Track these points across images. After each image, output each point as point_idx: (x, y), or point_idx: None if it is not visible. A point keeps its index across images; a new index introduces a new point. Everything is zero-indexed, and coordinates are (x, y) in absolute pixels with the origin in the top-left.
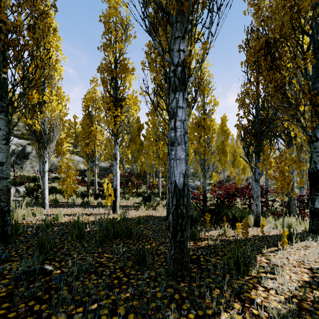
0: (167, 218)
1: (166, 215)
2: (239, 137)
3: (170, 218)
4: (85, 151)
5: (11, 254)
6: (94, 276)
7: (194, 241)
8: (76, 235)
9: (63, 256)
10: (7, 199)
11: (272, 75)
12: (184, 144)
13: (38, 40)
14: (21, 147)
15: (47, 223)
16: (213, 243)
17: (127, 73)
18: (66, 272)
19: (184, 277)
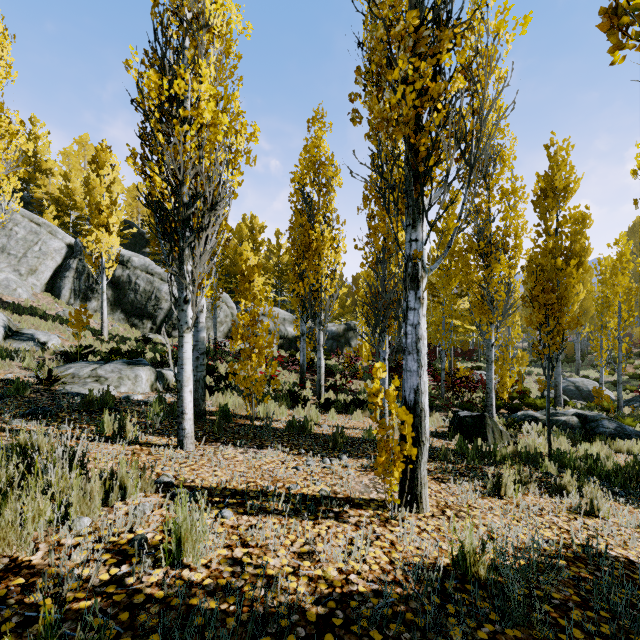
0: None
1: None
2: None
3: None
4: (297, 292)
5: None
6: None
7: None
8: None
9: None
10: None
11: None
12: None
13: None
14: None
15: None
16: None
17: None
18: None
19: None
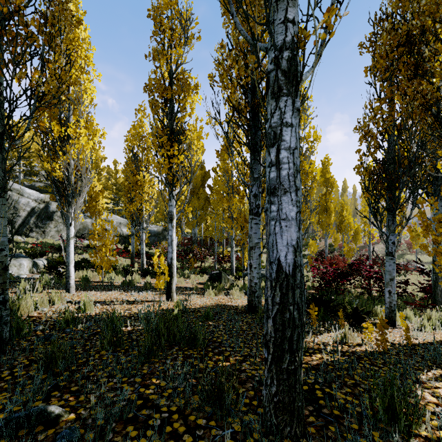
0: (249, 309)
1: (245, 303)
2: (362, 185)
3: (270, 326)
4: (128, 209)
5: (2, 376)
6: (133, 429)
7: None
8: (108, 341)
9: (83, 381)
10: (1, 283)
11: (418, 86)
12: (295, 192)
13: (52, 35)
14: (43, 204)
15: (67, 318)
16: (330, 360)
17: (188, 92)
18: (85, 418)
19: (296, 437)
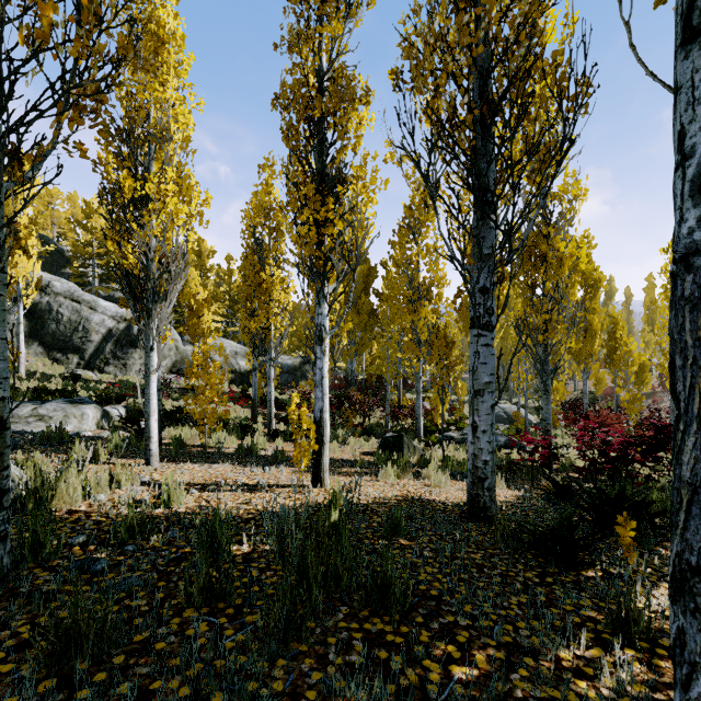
0: (471, 512)
1: (457, 497)
2: None
3: None
4: (248, 328)
5: None
6: None
7: (640, 654)
8: (200, 587)
9: None
10: None
11: None
12: None
13: None
14: (125, 324)
15: (131, 522)
16: None
17: (353, 103)
18: None
19: None
